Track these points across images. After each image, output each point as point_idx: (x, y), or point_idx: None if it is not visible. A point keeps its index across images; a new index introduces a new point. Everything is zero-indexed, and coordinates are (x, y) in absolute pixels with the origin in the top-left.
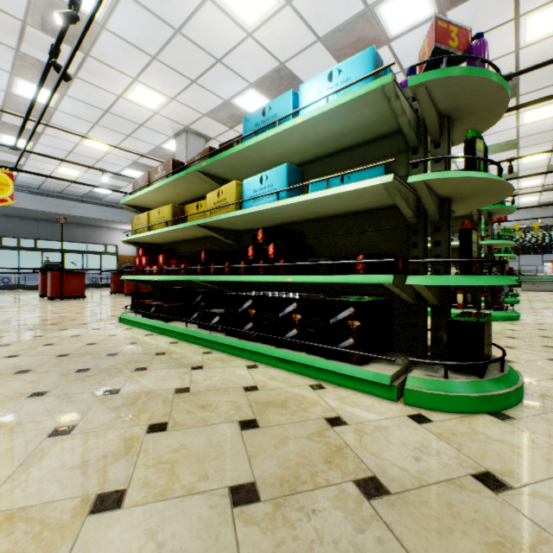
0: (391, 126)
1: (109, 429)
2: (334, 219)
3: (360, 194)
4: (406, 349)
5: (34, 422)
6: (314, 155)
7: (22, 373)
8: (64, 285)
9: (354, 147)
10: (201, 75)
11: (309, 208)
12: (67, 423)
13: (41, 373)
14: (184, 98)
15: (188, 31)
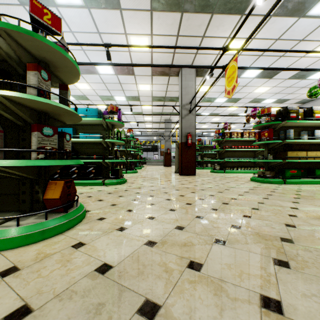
0: (102, 124)
1: None
2: (85, 143)
3: (95, 141)
4: (105, 177)
5: None
6: (79, 124)
7: None
8: None
9: (91, 125)
10: None
11: (79, 141)
12: None
13: None
14: None
15: None
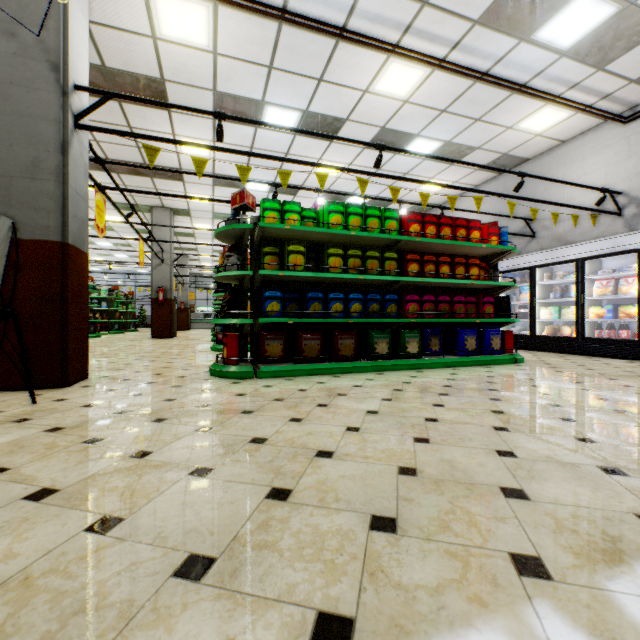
0: None
1: None
2: None
3: None
4: None
5: None
6: None
7: None
8: None
9: None
10: None
11: None
12: None
13: None
14: None
15: None
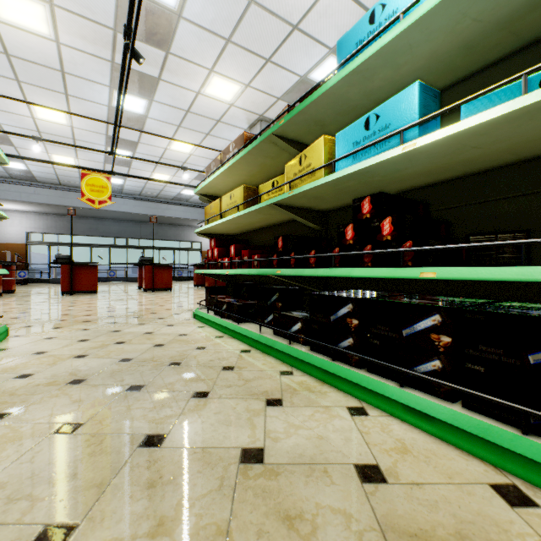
0: None
1: None
2: (495, 174)
3: None
4: None
5: (28, 498)
6: (454, 74)
7: (73, 384)
8: (155, 278)
9: None
10: (276, 51)
11: (460, 152)
12: (66, 517)
13: (91, 387)
14: (258, 83)
15: None
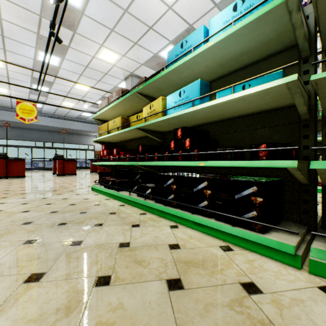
0: (285, 43)
1: (67, 278)
2: (234, 120)
3: (262, 96)
4: (297, 220)
5: (19, 266)
6: (218, 74)
7: (26, 224)
8: (65, 167)
9: (250, 65)
10: (140, 39)
11: (216, 111)
12: (40, 270)
13: (37, 225)
14: (130, 55)
15: (132, 10)
